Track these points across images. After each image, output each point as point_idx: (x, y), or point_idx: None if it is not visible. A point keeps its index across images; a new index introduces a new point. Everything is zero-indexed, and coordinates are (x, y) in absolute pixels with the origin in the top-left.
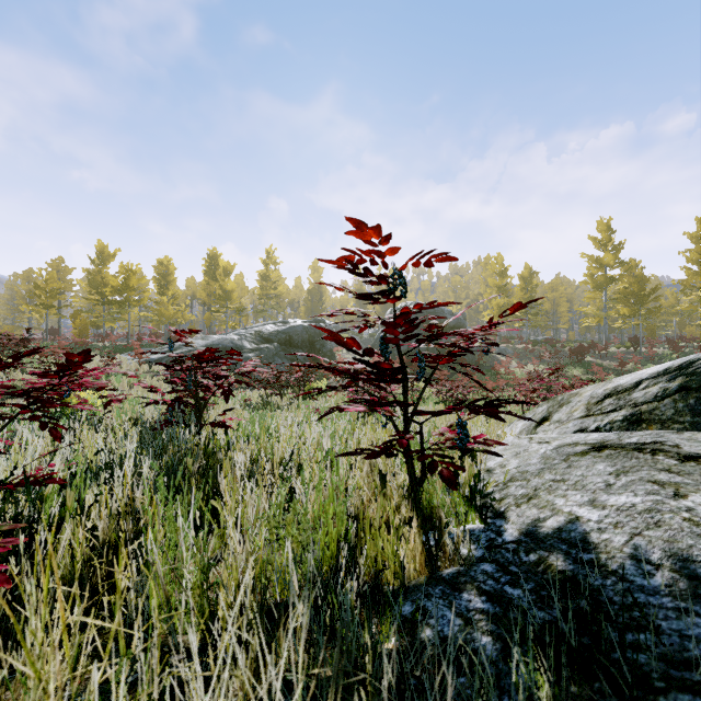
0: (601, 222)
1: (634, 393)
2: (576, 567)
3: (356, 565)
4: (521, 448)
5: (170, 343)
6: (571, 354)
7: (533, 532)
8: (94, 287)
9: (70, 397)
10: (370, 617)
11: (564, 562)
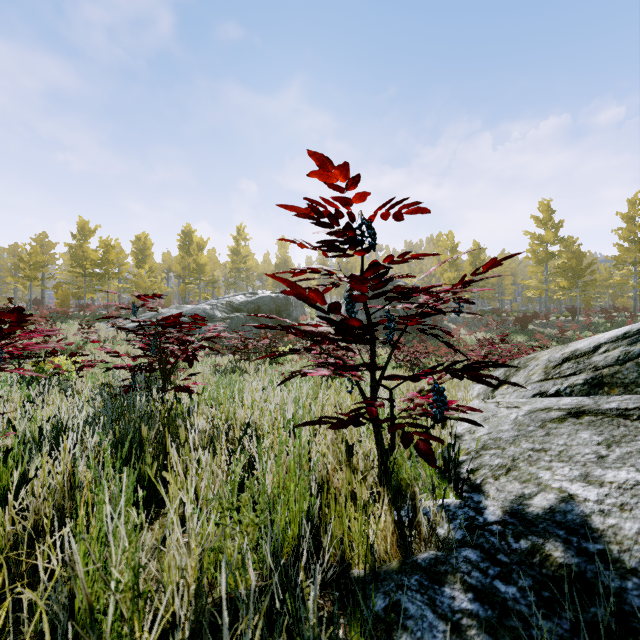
0: (543, 203)
1: (594, 357)
2: (582, 561)
3: (320, 545)
4: (489, 413)
5: (133, 308)
6: (515, 322)
7: (520, 512)
8: (76, 260)
9: (45, 362)
10: (338, 629)
11: (565, 553)
